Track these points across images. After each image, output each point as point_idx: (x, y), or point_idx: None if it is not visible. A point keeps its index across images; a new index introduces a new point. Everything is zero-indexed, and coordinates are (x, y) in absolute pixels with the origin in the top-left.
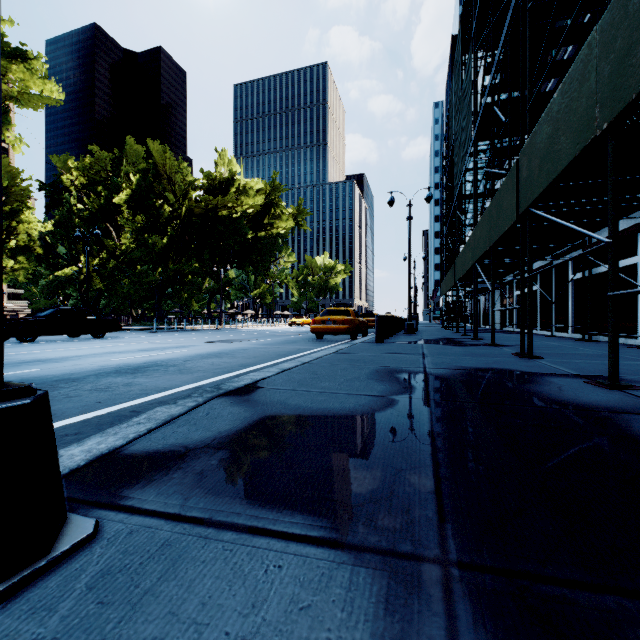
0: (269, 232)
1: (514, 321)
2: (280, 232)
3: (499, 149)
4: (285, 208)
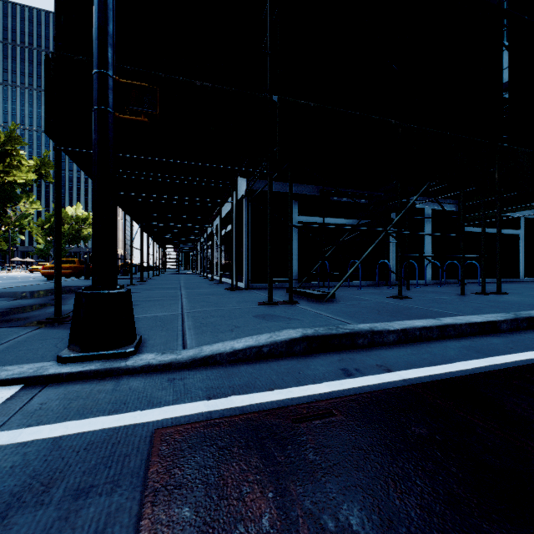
0: (4, 179)
1: (199, 268)
2: (19, 181)
3: None
4: (25, 160)
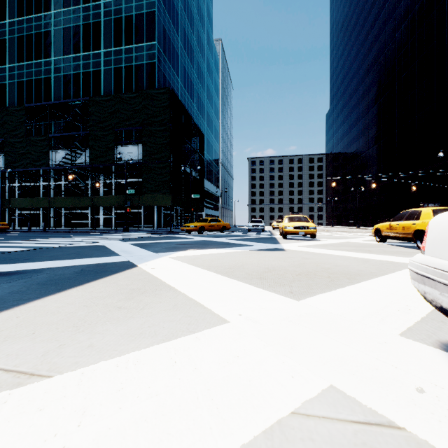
0: None
1: (17, 224)
2: None
3: (73, 183)
4: None
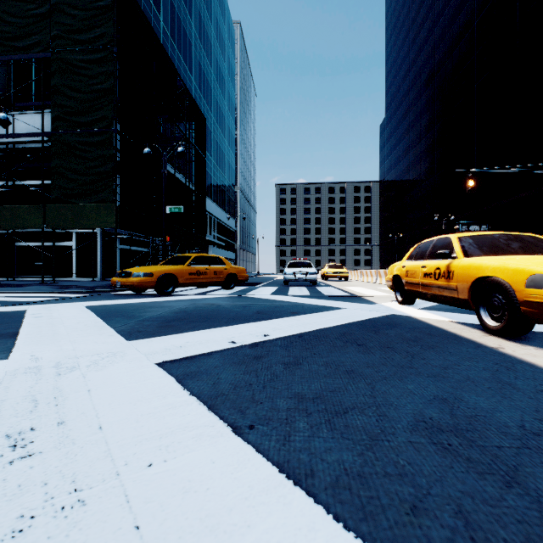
0: None
1: None
2: None
3: None
4: None
